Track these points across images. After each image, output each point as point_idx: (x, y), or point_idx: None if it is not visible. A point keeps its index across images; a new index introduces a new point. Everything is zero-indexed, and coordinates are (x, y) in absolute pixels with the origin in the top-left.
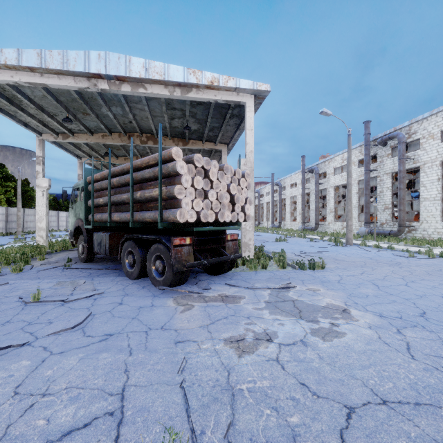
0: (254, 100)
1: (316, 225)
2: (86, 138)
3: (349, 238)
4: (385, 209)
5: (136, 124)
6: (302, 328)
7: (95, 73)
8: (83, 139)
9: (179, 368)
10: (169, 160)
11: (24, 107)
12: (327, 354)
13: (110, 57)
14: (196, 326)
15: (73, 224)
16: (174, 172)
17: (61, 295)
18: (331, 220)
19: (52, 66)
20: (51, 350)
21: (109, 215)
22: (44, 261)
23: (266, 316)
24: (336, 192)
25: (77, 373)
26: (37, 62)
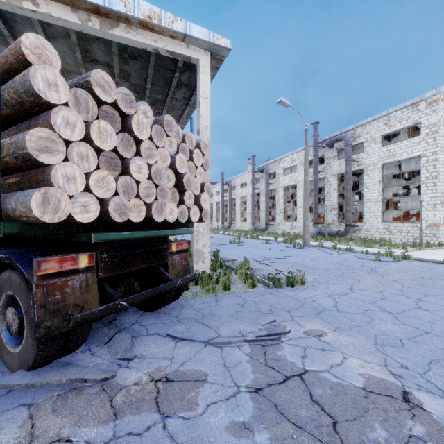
0: (209, 60)
1: (267, 225)
2: None
3: (307, 239)
4: (331, 210)
5: None
6: None
7: None
8: None
9: None
10: (20, 70)
11: None
12: None
13: None
14: None
15: None
16: (29, 95)
17: None
18: (280, 220)
19: None
20: None
21: None
22: None
23: None
24: (285, 193)
25: None
26: None
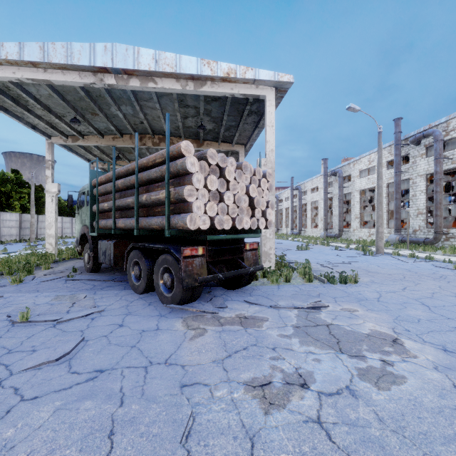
0: (275, 93)
1: (340, 232)
2: (96, 140)
3: (380, 246)
4: (418, 214)
5: (147, 124)
6: (346, 367)
7: (101, 66)
8: (93, 142)
9: (183, 433)
10: (178, 157)
11: (31, 108)
12: (387, 412)
13: (117, 49)
14: (208, 360)
15: (79, 231)
16: (184, 170)
17: (56, 313)
18: (356, 226)
19: (56, 60)
20: (23, 394)
21: (113, 221)
22: (48, 271)
23: (296, 347)
24: (361, 197)
25: (45, 435)
26: (39, 56)
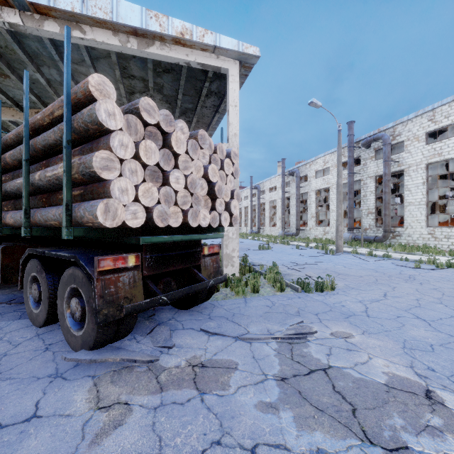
0: (238, 69)
1: (297, 230)
2: (11, 113)
3: (340, 245)
4: (368, 214)
5: None
6: None
7: None
8: (7, 115)
9: None
10: (86, 103)
11: None
12: None
13: None
14: None
15: None
16: (94, 124)
17: None
18: (312, 225)
19: None
20: None
21: None
22: None
23: (293, 440)
24: (317, 196)
25: None
26: None
